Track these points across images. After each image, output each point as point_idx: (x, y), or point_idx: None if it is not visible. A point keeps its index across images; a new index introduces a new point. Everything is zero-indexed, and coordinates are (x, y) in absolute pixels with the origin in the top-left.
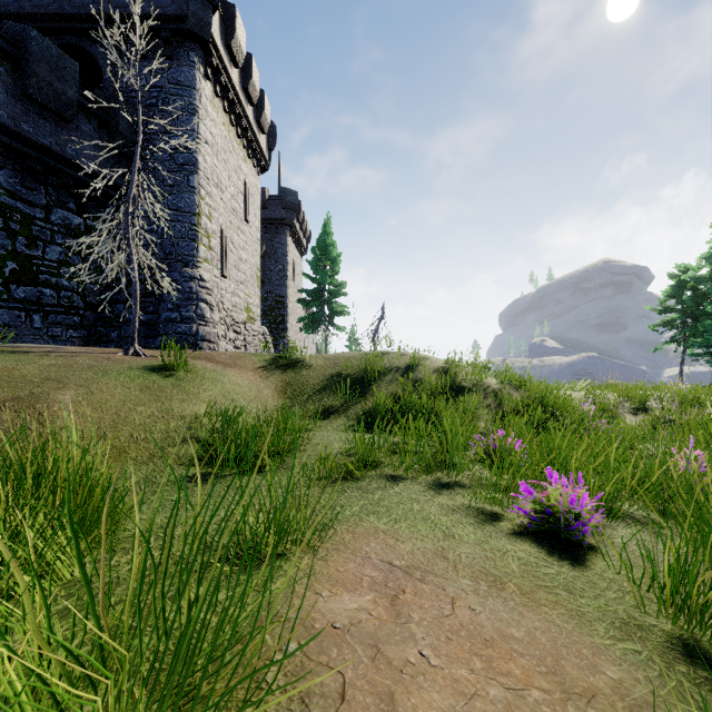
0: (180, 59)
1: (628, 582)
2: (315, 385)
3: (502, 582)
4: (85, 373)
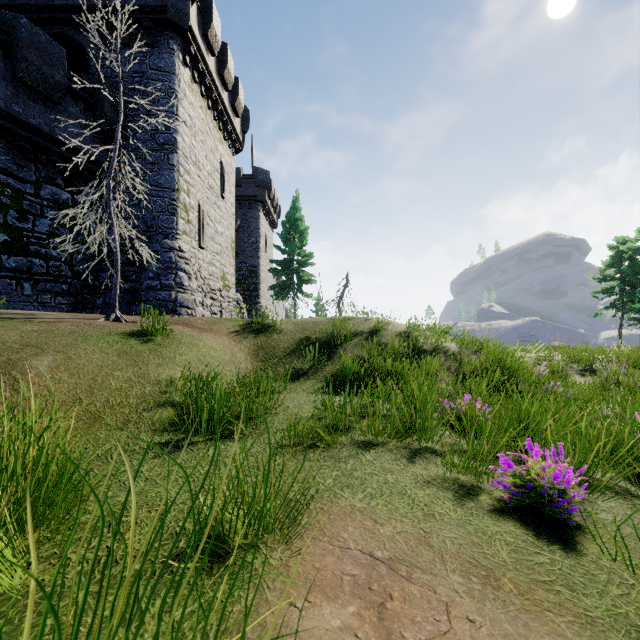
0: (161, 47)
1: (627, 571)
2: (285, 348)
3: (496, 577)
4: (65, 338)
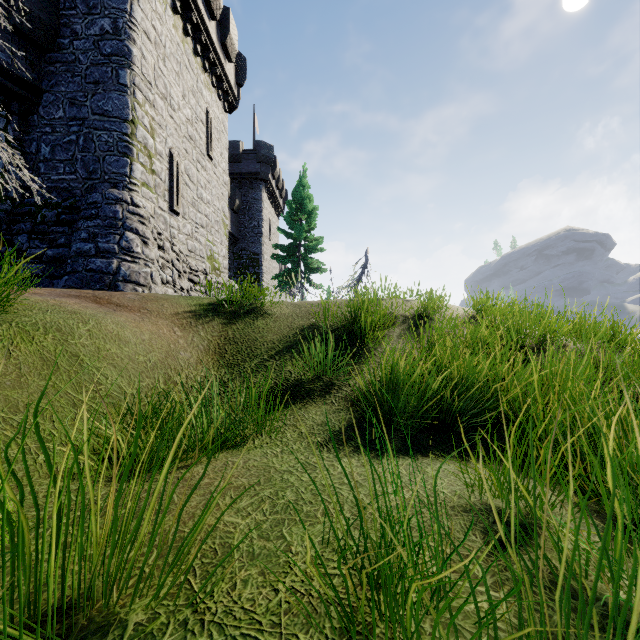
0: None
1: None
2: (274, 342)
3: None
4: None
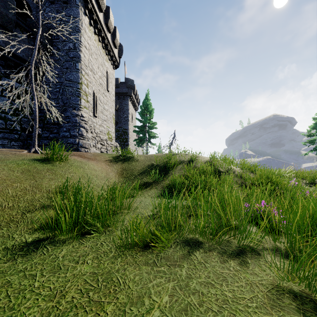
0: (71, 3)
1: None
2: (139, 170)
3: None
4: None
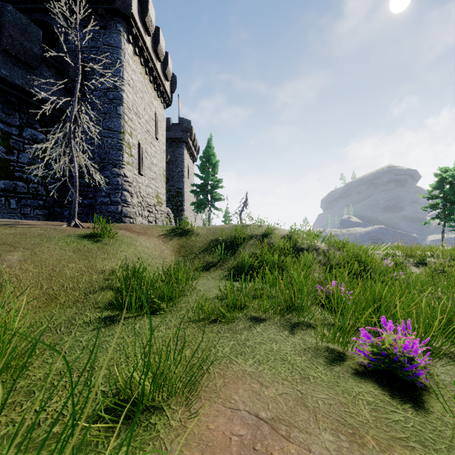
0: (111, 29)
1: None
2: (200, 247)
3: (360, 435)
4: (34, 239)
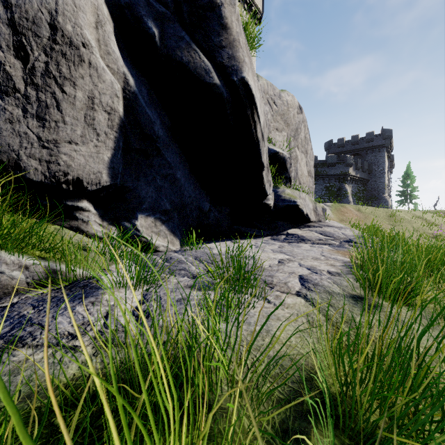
0: (381, 152)
1: None
2: None
3: None
4: None
